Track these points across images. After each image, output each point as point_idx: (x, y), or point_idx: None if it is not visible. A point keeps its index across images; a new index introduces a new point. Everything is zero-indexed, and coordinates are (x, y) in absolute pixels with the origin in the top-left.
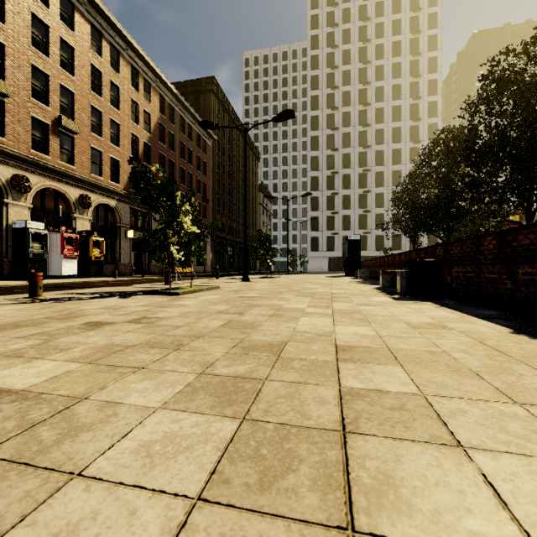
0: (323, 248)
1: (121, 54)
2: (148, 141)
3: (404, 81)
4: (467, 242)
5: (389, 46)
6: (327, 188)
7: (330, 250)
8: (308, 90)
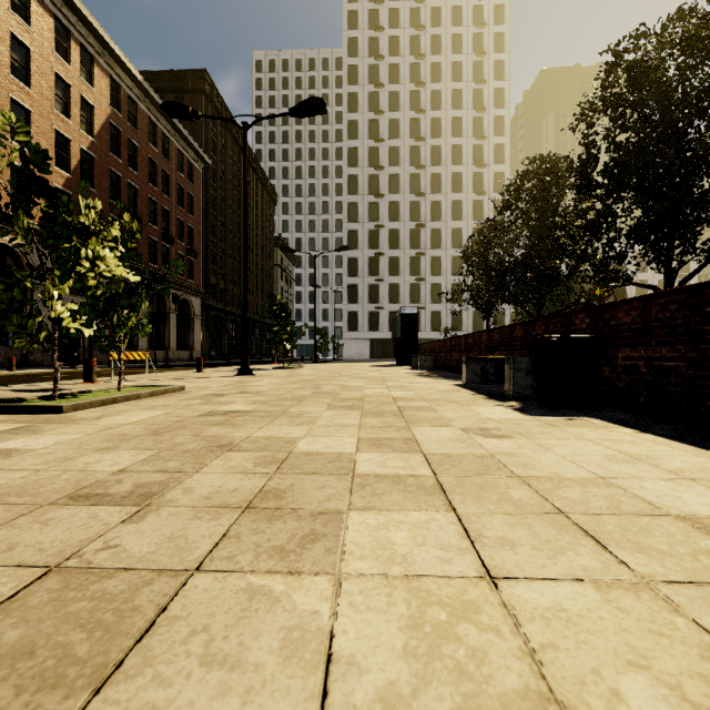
0: (364, 328)
1: None
2: (88, 148)
3: (465, 115)
4: (662, 299)
5: (448, 67)
6: (369, 246)
7: (373, 330)
8: (344, 111)
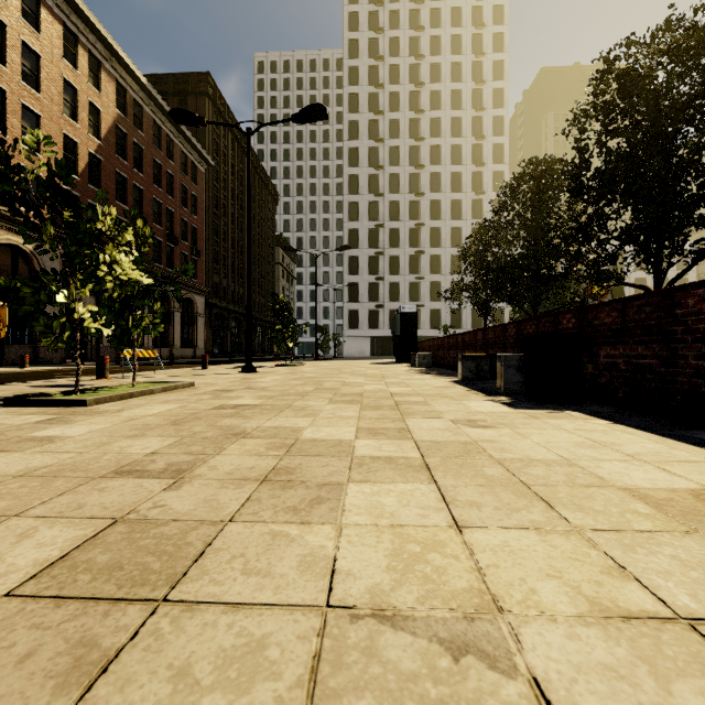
0: (364, 325)
1: (44, 3)
2: (95, 151)
3: (465, 114)
4: (638, 302)
5: (448, 67)
6: (370, 245)
7: (373, 328)
8: (344, 112)
